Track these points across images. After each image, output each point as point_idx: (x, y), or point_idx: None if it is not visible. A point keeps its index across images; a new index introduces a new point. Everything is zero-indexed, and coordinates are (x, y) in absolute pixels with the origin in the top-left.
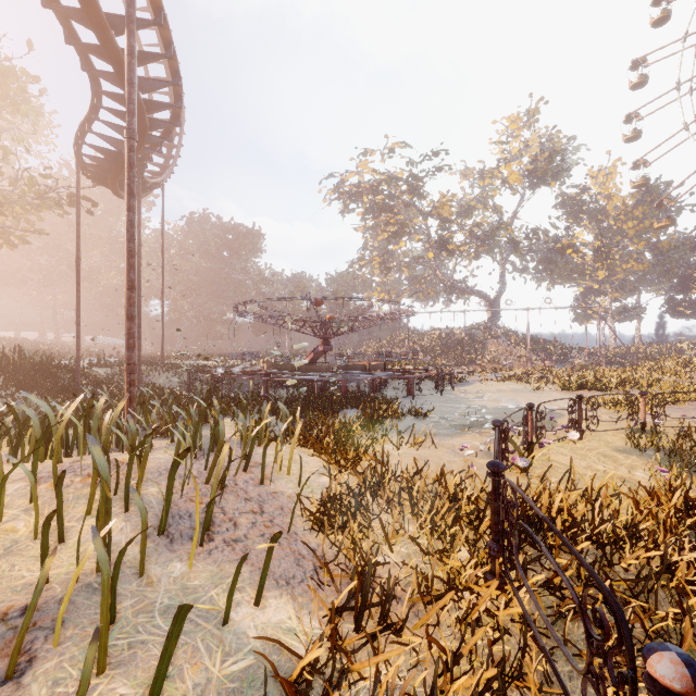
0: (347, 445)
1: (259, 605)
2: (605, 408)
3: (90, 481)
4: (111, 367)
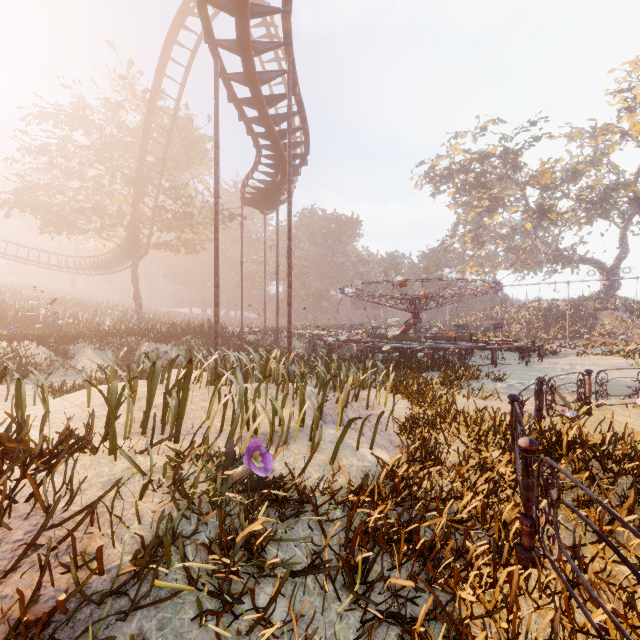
0: (426, 391)
1: (371, 450)
2: None
3: (279, 393)
4: (256, 334)
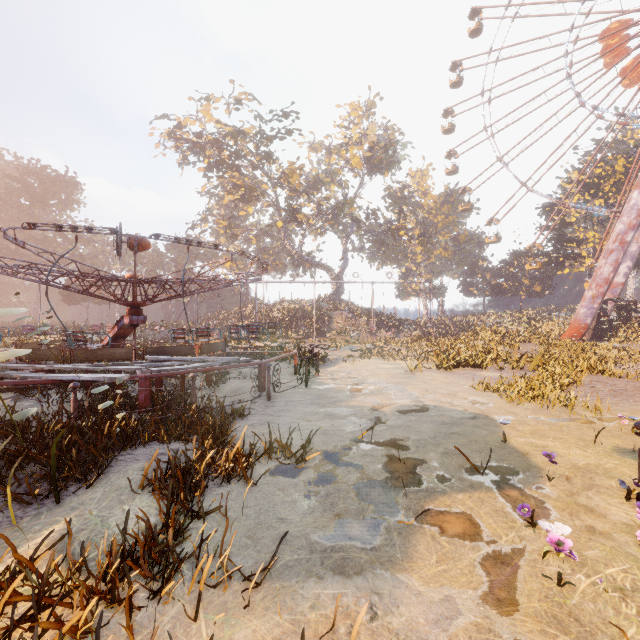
0: None
1: None
2: (523, 399)
3: None
4: None
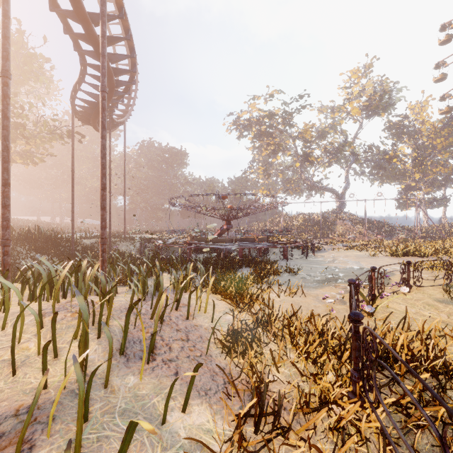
0: (244, 293)
1: (186, 410)
2: (424, 269)
3: (77, 315)
4: (93, 238)
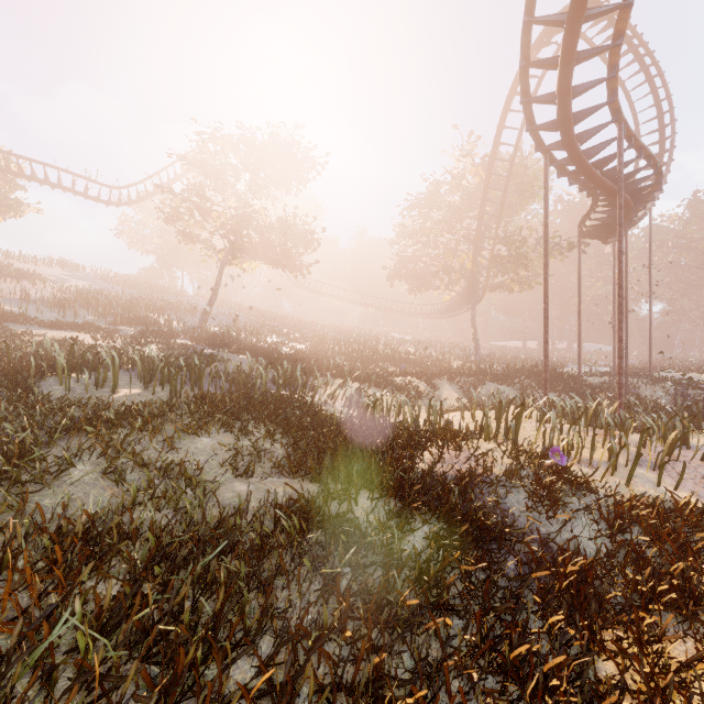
0: None
1: (676, 491)
2: None
3: (601, 437)
4: (601, 377)
